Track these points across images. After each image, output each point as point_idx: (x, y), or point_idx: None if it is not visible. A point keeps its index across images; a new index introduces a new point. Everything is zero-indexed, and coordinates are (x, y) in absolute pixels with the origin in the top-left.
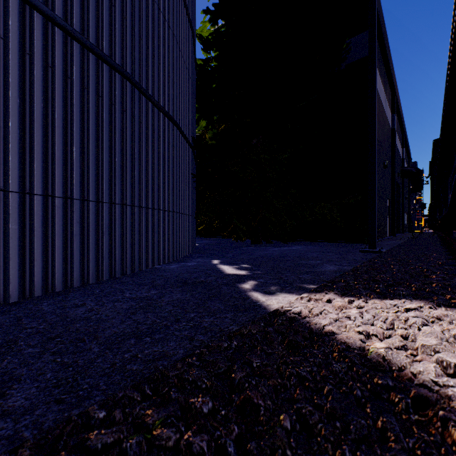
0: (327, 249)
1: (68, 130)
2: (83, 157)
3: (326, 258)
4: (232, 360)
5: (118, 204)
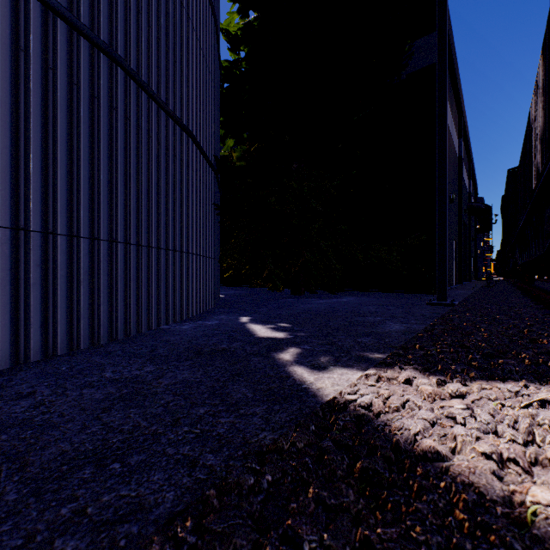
0: (386, 301)
1: (20, 127)
2: (45, 169)
3: (388, 314)
4: (261, 534)
5: (104, 241)
